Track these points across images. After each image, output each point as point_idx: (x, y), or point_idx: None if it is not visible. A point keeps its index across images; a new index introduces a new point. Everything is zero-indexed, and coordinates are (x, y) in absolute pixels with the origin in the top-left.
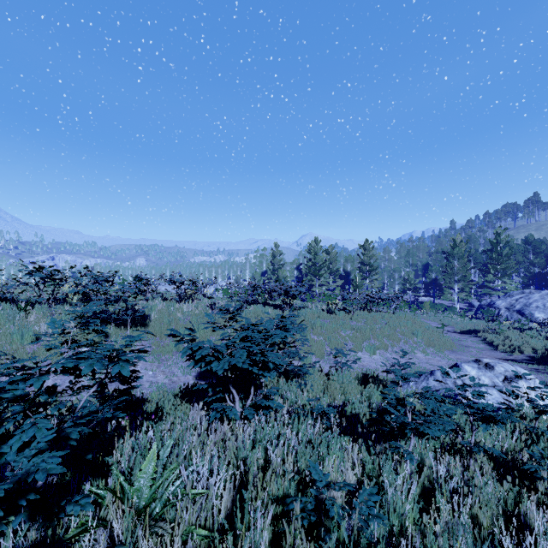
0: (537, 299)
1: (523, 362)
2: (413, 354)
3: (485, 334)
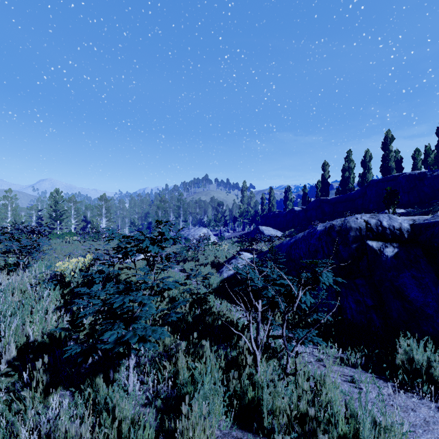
0: (192, 231)
1: None
2: None
3: None
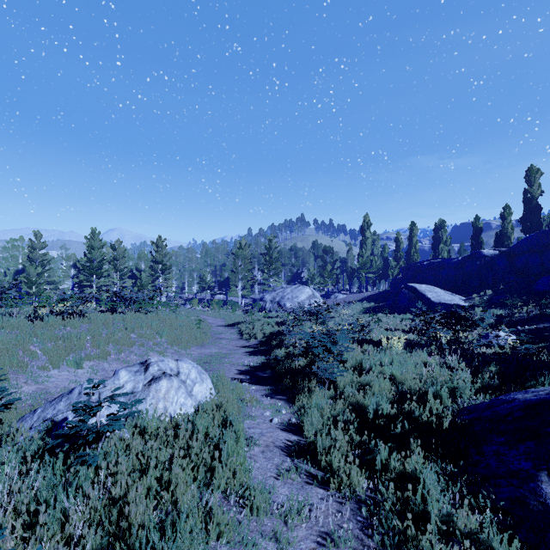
0: (289, 292)
1: (253, 347)
2: (146, 357)
3: (242, 325)
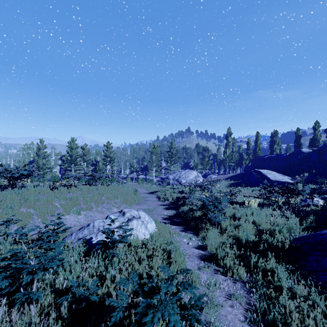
0: (183, 174)
1: (167, 205)
2: (111, 210)
3: (158, 192)
